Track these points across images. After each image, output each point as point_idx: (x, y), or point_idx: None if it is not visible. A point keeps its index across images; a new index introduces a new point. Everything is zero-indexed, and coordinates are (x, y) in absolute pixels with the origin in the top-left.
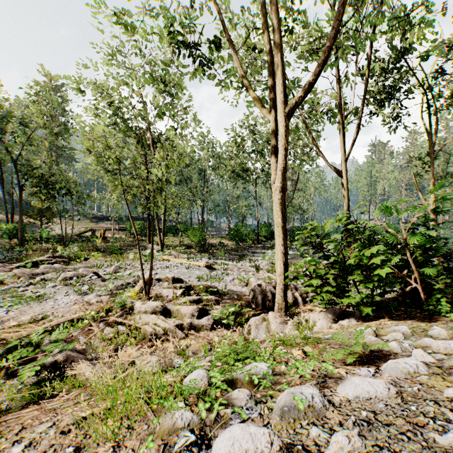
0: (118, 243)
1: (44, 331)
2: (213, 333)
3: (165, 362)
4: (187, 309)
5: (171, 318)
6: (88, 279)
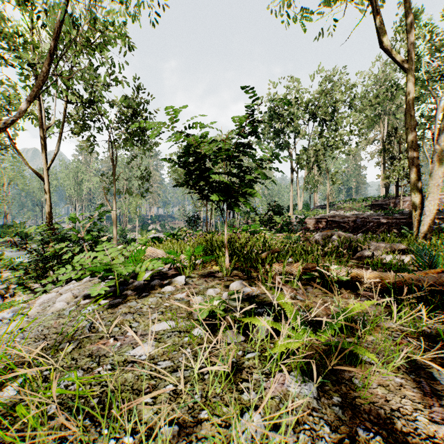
0: None
1: None
2: None
3: None
4: None
5: None
6: None
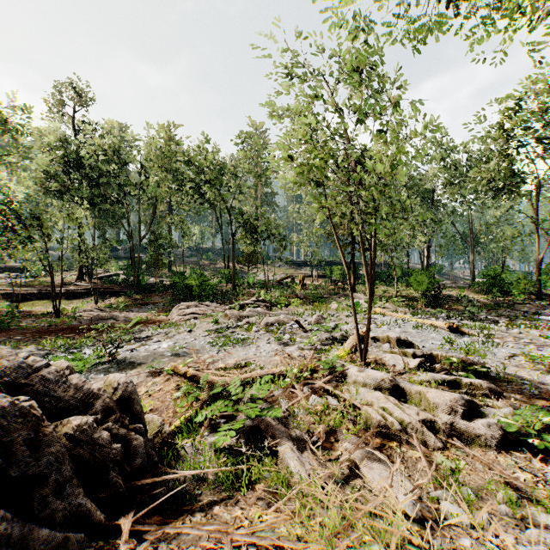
0: (318, 291)
1: (246, 382)
2: (504, 457)
3: (420, 496)
4: (440, 396)
5: (409, 405)
6: (288, 327)
